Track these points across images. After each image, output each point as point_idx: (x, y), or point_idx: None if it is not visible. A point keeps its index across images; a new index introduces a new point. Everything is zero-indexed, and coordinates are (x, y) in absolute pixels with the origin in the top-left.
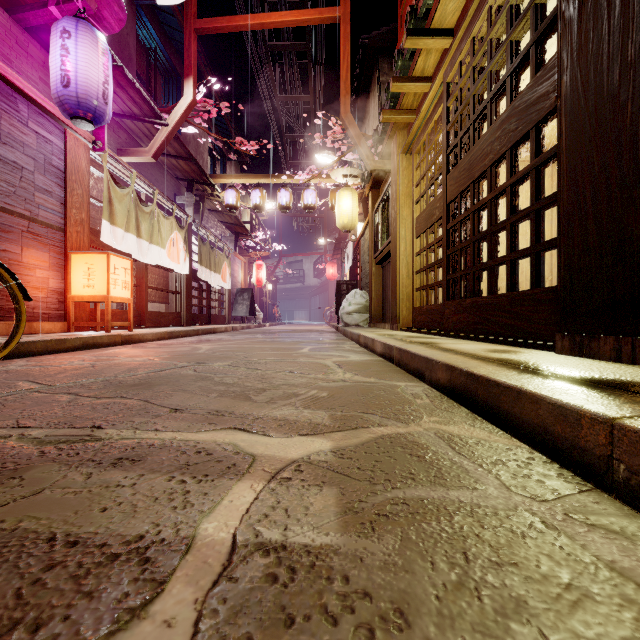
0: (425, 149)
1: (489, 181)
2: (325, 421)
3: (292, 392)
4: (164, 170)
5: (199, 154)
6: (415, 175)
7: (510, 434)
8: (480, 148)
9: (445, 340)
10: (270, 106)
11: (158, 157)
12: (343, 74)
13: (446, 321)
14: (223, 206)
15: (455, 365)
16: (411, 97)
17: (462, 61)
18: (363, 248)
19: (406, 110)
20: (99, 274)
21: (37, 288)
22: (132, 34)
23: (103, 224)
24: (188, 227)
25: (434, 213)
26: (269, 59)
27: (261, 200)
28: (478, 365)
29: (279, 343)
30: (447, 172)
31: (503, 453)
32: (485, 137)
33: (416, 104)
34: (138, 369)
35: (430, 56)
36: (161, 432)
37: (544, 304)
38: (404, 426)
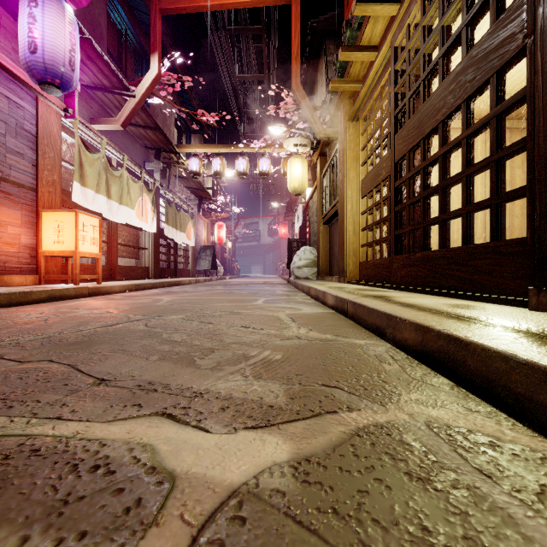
0: (370, 117)
1: (441, 135)
2: (280, 401)
3: (242, 353)
4: (134, 139)
5: (166, 126)
6: (361, 140)
7: (530, 427)
8: (431, 104)
9: (396, 293)
10: (229, 84)
11: (127, 126)
12: (294, 50)
13: (394, 274)
14: (188, 173)
15: (429, 325)
16: (358, 66)
17: (411, 23)
18: (312, 210)
19: (353, 79)
20: (68, 231)
21: (9, 244)
22: (103, 15)
23: (74, 185)
24: (156, 191)
25: (380, 173)
26: (228, 42)
27: (221, 167)
28: (458, 326)
29: (236, 295)
30: (395, 132)
31: (543, 470)
32: (437, 92)
33: (362, 73)
34: (89, 323)
35: (377, 24)
36: (63, 422)
37: (509, 257)
38: (381, 410)
